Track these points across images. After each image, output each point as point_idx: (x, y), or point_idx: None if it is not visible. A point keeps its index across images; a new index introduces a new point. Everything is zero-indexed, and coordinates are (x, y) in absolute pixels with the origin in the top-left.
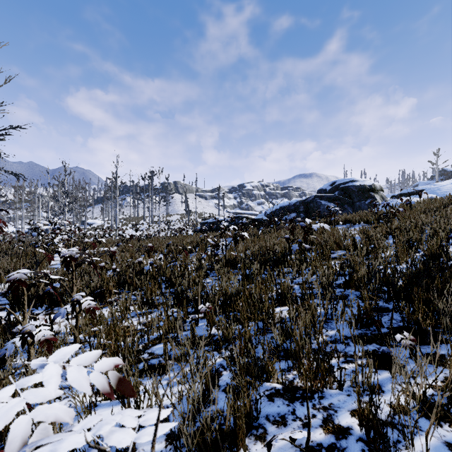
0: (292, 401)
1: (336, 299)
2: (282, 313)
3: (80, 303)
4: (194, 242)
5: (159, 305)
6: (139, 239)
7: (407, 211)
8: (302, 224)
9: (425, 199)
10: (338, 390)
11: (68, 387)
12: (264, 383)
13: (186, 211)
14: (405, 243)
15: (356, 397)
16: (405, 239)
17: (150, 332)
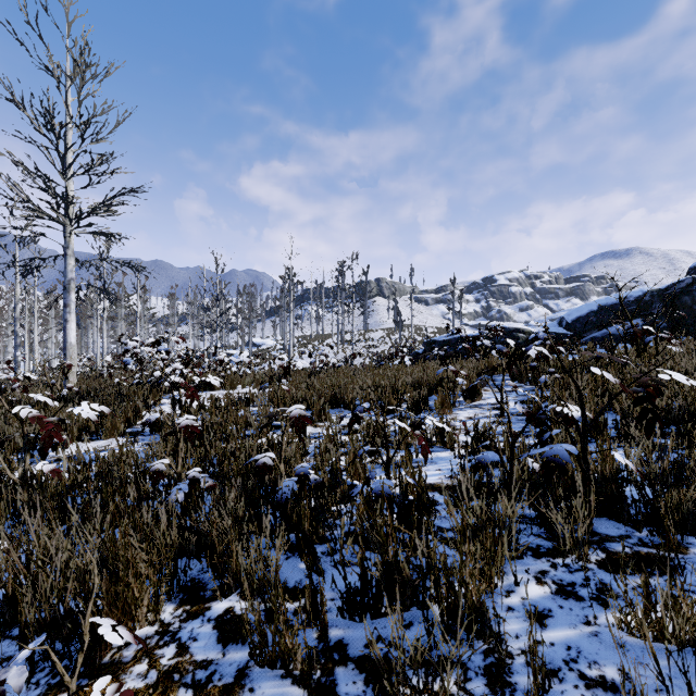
0: None
1: None
2: None
3: None
4: (422, 385)
5: None
6: (313, 373)
7: None
8: None
9: None
10: None
11: None
12: None
13: (395, 323)
14: None
15: None
16: None
17: None
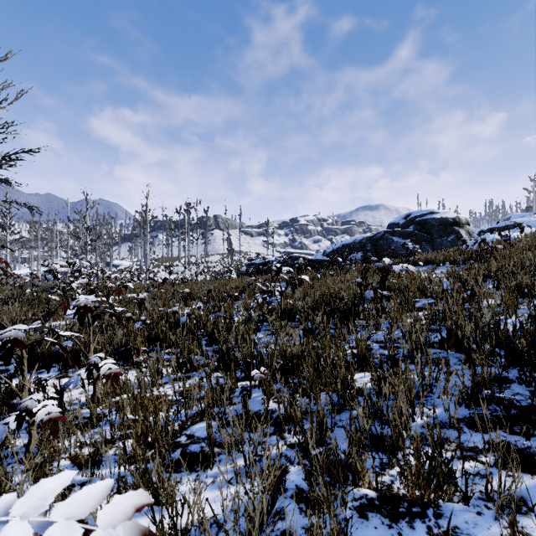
0: (394, 519)
1: (438, 366)
2: (361, 382)
3: (97, 367)
4: (240, 287)
5: (199, 368)
6: (173, 284)
7: (507, 249)
8: (378, 265)
9: (527, 234)
10: (462, 504)
11: (79, 484)
12: (349, 488)
13: (228, 250)
14: (513, 289)
15: (492, 518)
16: (512, 284)
17: (188, 406)
